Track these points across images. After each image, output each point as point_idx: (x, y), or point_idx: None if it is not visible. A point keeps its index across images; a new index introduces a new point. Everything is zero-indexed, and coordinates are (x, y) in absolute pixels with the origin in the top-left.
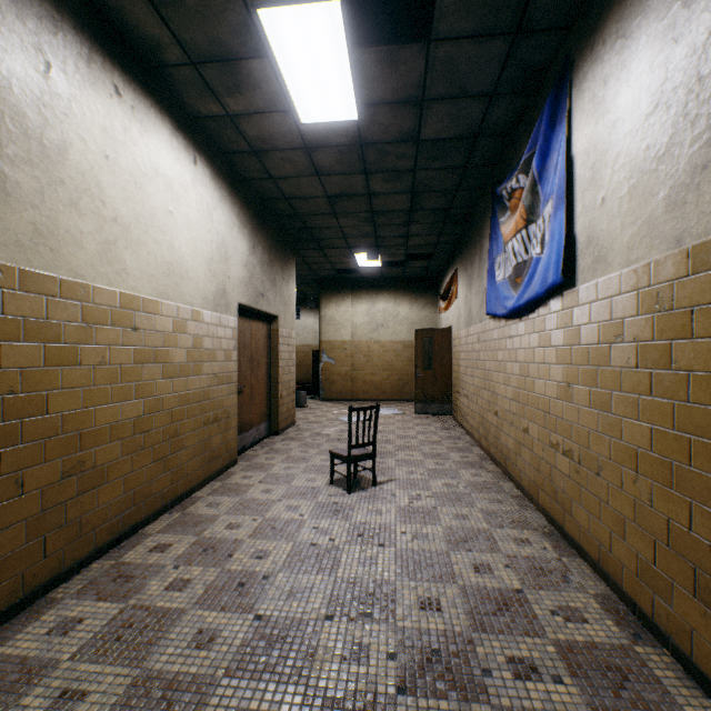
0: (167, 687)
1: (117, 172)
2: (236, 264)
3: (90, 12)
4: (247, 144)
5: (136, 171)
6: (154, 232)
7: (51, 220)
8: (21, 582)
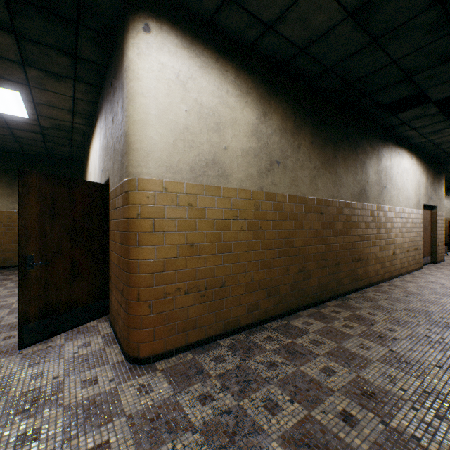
0: (442, 293)
1: (398, 175)
2: (421, 189)
3: (395, 138)
4: (432, 144)
5: (401, 172)
6: (404, 188)
7: (391, 194)
8: (388, 274)
